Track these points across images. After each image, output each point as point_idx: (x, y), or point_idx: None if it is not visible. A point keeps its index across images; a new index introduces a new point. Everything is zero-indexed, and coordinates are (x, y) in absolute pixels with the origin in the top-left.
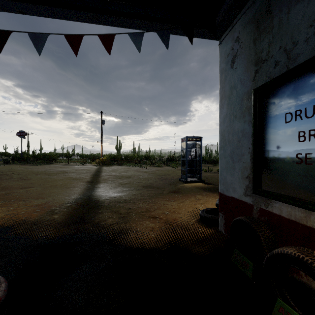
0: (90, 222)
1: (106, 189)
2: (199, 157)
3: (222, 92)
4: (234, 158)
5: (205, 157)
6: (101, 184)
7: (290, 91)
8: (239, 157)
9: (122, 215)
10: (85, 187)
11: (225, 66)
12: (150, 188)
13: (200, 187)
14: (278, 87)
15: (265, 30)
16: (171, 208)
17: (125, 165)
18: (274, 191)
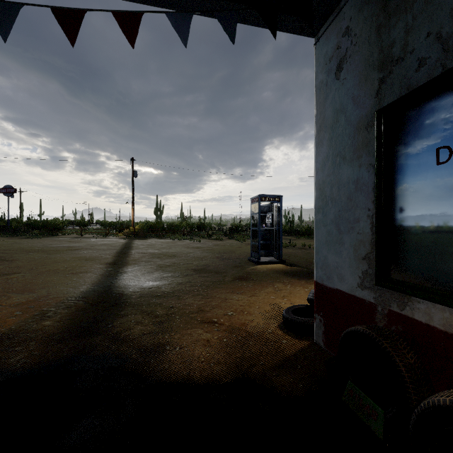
0: (104, 333)
1: (136, 275)
2: (277, 225)
3: (320, 120)
4: (341, 226)
5: (284, 226)
6: (129, 268)
7: (447, 109)
8: (350, 224)
9: (158, 318)
10: (103, 273)
11: (325, 78)
12: (205, 273)
13: (280, 270)
14: (424, 104)
15: (398, 9)
16: (237, 305)
17: (168, 237)
18: (415, 281)
